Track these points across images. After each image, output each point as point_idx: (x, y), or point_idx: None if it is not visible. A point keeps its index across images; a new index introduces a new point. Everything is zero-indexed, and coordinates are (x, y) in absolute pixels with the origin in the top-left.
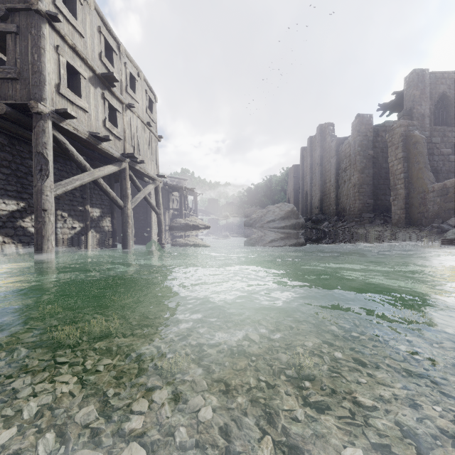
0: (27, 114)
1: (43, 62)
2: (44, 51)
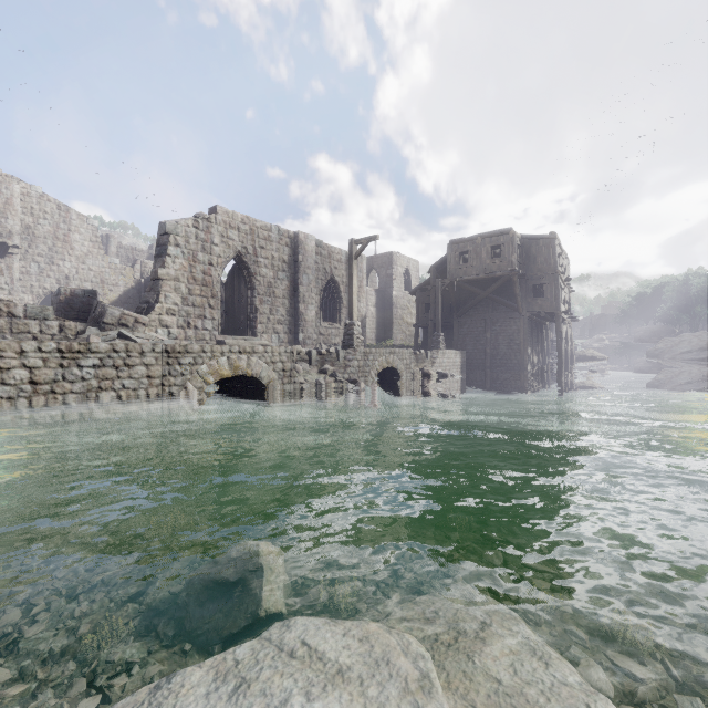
0: (547, 313)
1: (559, 294)
2: (559, 289)
